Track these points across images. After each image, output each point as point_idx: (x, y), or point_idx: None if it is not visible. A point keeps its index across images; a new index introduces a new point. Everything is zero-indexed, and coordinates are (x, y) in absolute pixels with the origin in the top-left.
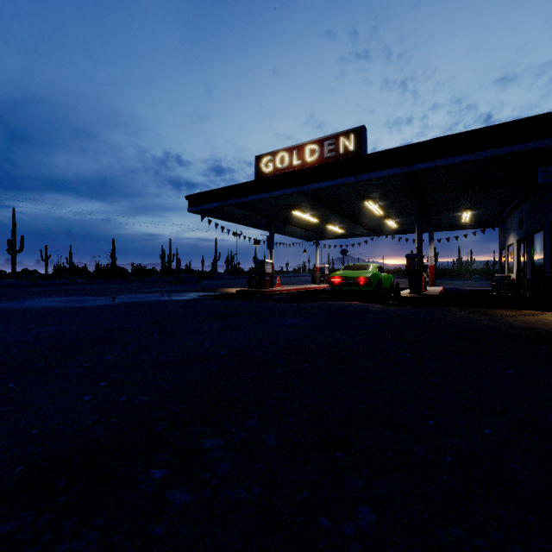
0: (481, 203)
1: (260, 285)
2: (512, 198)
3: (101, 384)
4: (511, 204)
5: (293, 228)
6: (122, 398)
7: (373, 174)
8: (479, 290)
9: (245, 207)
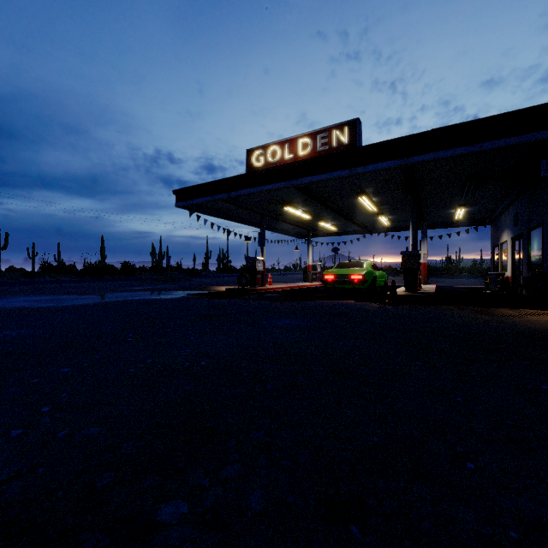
0: (476, 200)
1: (251, 283)
2: (507, 195)
3: (43, 409)
4: (505, 201)
5: (285, 225)
6: (63, 431)
7: (368, 167)
8: (471, 288)
9: (235, 202)
